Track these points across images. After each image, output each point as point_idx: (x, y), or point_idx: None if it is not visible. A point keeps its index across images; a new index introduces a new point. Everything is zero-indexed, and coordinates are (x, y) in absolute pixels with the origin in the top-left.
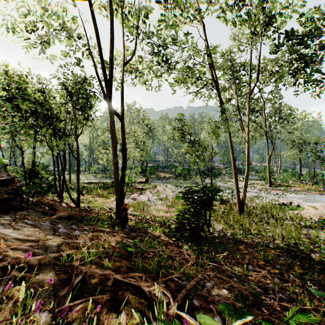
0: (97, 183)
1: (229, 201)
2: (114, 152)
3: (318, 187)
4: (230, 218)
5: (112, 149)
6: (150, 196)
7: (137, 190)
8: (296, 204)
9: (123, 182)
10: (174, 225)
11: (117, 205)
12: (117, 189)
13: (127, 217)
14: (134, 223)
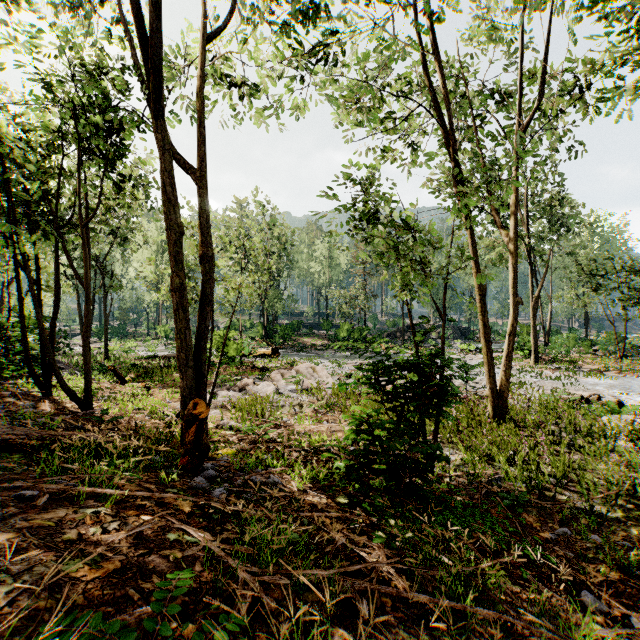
0: (166, 358)
1: (460, 395)
2: (173, 258)
3: (635, 363)
4: (477, 435)
5: (171, 250)
6: (281, 384)
7: (253, 371)
8: (614, 399)
9: (203, 343)
10: (344, 460)
11: (185, 405)
12: (183, 362)
13: (206, 441)
14: (233, 453)
